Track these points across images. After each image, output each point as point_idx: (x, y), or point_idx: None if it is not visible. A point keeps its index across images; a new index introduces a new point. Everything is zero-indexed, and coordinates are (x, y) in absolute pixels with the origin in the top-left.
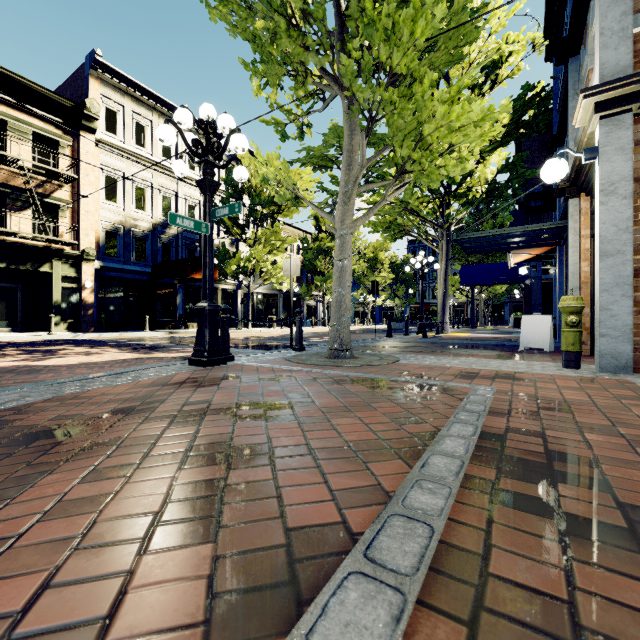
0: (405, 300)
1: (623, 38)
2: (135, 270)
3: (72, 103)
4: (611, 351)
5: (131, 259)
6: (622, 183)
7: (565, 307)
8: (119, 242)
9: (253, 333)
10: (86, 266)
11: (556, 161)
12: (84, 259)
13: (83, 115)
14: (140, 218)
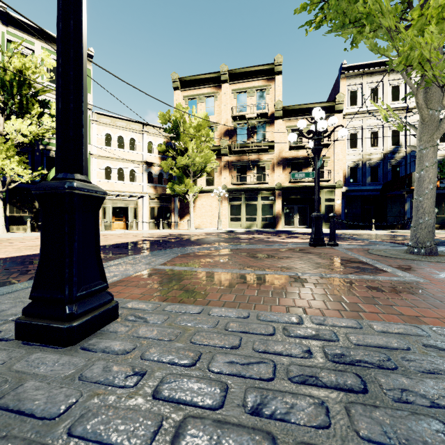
0: None
1: None
2: (369, 189)
3: (329, 102)
4: None
5: (367, 182)
6: None
7: None
8: (358, 172)
9: None
10: (337, 191)
11: None
12: (336, 187)
13: (335, 105)
14: (373, 153)
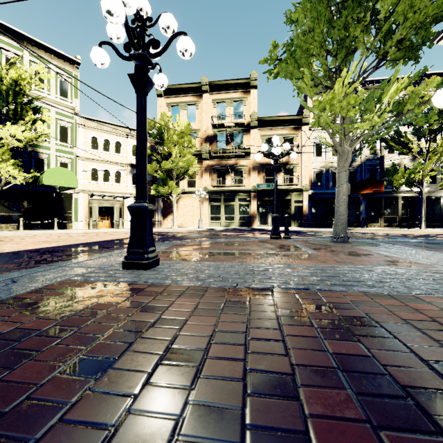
0: None
1: None
2: (331, 192)
3: (298, 116)
4: None
5: (329, 186)
6: None
7: None
8: (322, 178)
9: (414, 232)
10: (304, 194)
11: (435, 93)
12: (303, 191)
13: (302, 119)
14: (334, 161)
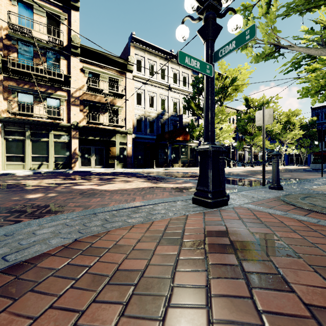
0: (309, 149)
1: None
2: (149, 138)
3: (123, 60)
4: None
5: (147, 132)
6: None
7: None
8: (142, 124)
9: None
10: (129, 137)
11: None
12: (128, 133)
13: (127, 65)
14: (151, 111)
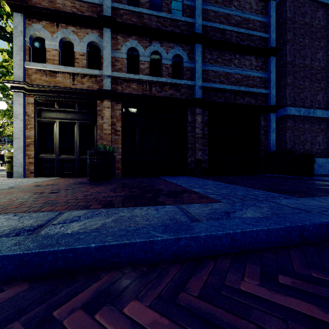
0: None
1: (20, 67)
2: None
3: None
4: (17, 171)
5: None
6: (20, 115)
7: (6, 156)
8: None
9: None
10: None
11: None
12: None
13: None
14: None
